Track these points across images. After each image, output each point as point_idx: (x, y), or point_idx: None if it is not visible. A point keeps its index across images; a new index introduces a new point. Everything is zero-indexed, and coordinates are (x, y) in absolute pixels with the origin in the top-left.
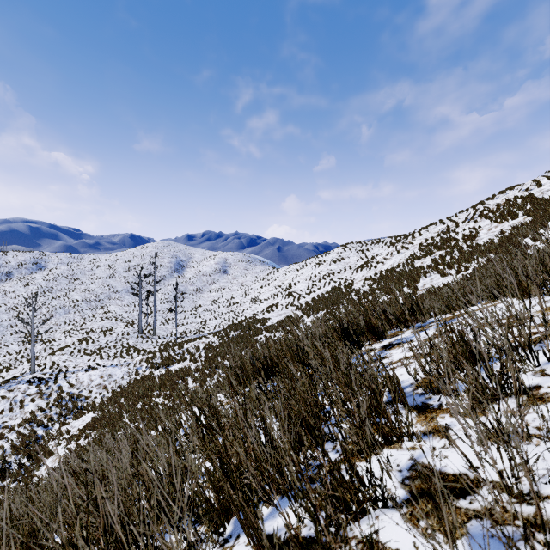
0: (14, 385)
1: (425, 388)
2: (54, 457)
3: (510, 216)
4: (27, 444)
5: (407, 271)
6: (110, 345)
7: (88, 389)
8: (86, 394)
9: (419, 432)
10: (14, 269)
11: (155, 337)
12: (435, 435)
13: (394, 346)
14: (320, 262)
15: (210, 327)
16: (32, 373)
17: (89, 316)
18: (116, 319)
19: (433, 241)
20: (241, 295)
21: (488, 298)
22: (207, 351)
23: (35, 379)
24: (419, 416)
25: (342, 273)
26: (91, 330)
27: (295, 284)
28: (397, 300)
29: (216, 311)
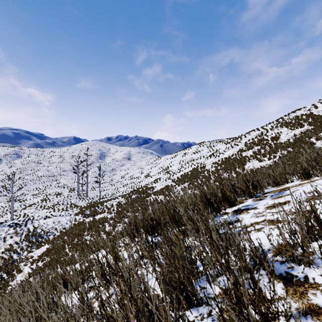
0: (0, 228)
1: (287, 259)
2: (22, 273)
3: (299, 125)
4: (7, 265)
5: (238, 159)
6: (60, 203)
7: (45, 230)
8: (44, 233)
9: (294, 310)
10: (3, 157)
11: (87, 198)
12: (313, 317)
13: (243, 211)
14: (186, 153)
15: (120, 192)
16: (11, 220)
17: (48, 185)
18: (64, 187)
19: (253, 141)
20: (139, 172)
21: (300, 176)
22: (118, 206)
23: (13, 224)
24: (288, 288)
25: (199, 160)
26: (49, 194)
27: (170, 166)
28: (242, 178)
29: (124, 182)
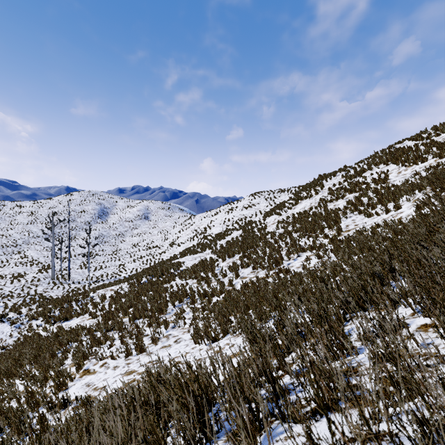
0: None
1: None
2: None
3: (418, 159)
4: None
5: (322, 214)
6: (14, 293)
7: None
8: None
9: None
10: None
11: (70, 282)
12: None
13: None
14: (233, 208)
15: (128, 270)
16: None
17: (3, 262)
18: (31, 264)
19: (342, 186)
20: (161, 239)
21: None
22: (112, 301)
23: None
24: None
25: (253, 218)
26: (0, 276)
27: (210, 228)
28: None
29: (136, 254)
